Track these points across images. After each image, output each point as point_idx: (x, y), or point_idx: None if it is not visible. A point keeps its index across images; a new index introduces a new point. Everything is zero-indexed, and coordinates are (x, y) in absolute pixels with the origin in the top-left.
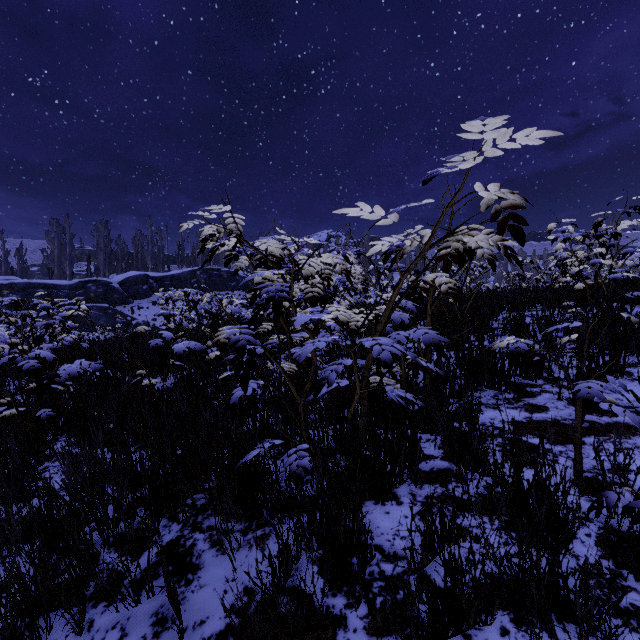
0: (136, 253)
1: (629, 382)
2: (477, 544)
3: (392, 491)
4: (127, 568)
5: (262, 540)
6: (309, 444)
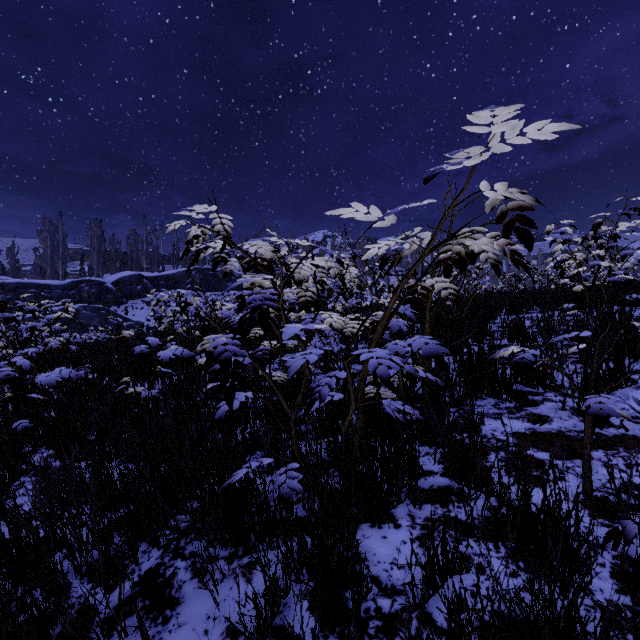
0: (130, 253)
1: (634, 390)
2: (482, 575)
3: (389, 512)
4: (95, 609)
5: (248, 569)
6: (300, 461)
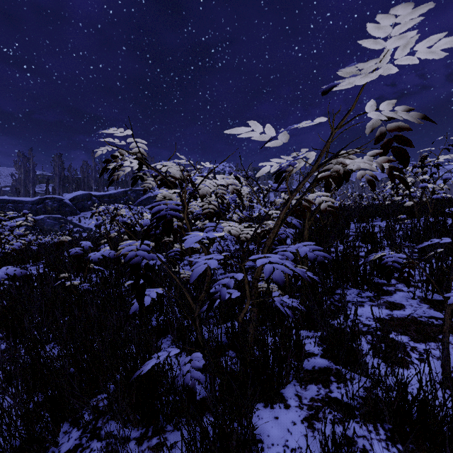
0: (83, 178)
1: None
2: None
3: (279, 392)
4: None
5: (156, 451)
6: (203, 349)
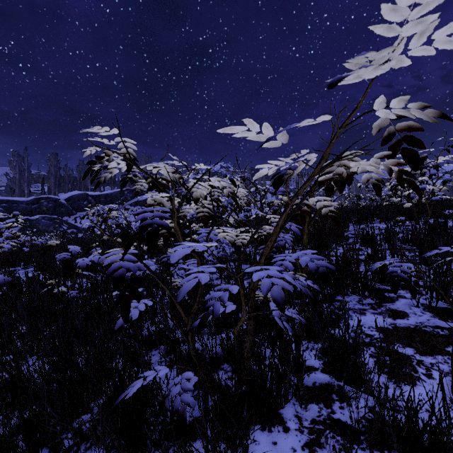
0: (79, 177)
1: None
2: None
3: (278, 412)
4: None
5: None
6: (196, 366)
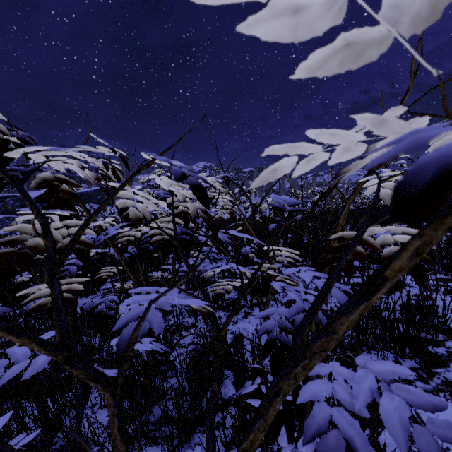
0: None
1: None
2: None
3: None
4: None
5: None
6: None
